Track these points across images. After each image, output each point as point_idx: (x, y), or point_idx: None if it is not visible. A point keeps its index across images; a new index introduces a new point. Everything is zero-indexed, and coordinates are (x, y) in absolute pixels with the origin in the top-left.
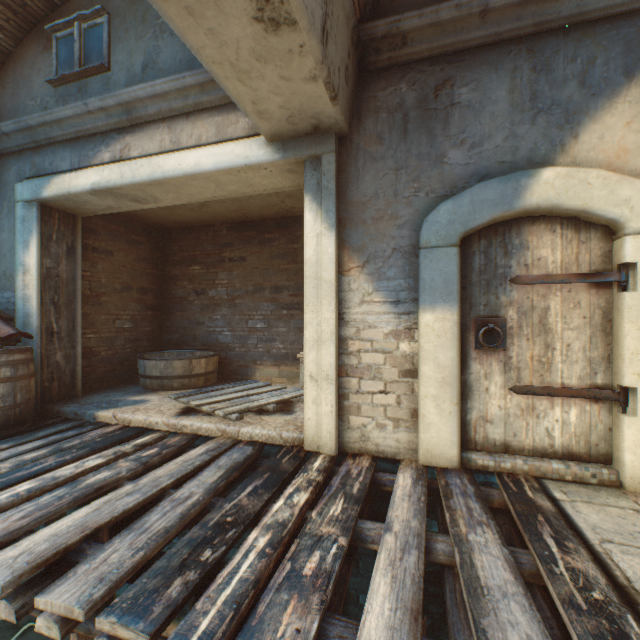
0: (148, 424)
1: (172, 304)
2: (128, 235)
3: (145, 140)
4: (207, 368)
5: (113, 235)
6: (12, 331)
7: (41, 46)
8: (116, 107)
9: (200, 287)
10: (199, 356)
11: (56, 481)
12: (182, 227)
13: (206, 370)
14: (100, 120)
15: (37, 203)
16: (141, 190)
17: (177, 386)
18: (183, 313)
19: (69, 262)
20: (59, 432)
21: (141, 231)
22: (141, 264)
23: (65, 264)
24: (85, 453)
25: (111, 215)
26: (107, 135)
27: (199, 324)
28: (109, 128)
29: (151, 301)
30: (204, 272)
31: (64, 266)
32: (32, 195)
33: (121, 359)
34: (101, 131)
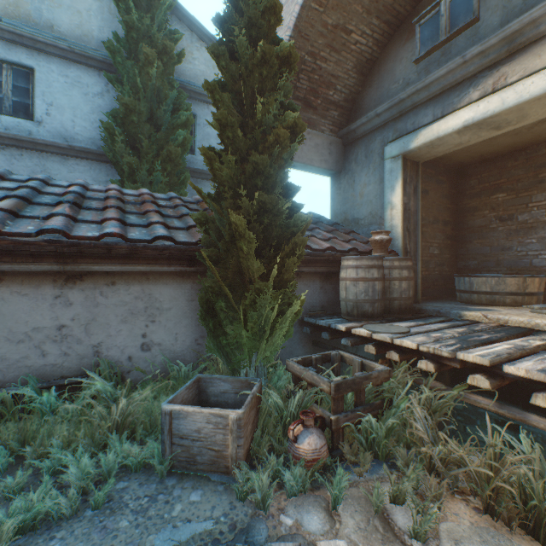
0: (532, 325)
1: (467, 234)
2: (435, 177)
3: (527, 61)
4: (538, 288)
5: (427, 178)
6: (388, 249)
7: (402, 41)
8: (495, 44)
9: (504, 213)
10: (532, 275)
11: (526, 347)
12: (480, 161)
13: (537, 290)
14: (471, 66)
15: (400, 156)
16: (517, 111)
17: (508, 302)
18: (481, 241)
19: (413, 199)
20: (441, 322)
21: (442, 172)
22: (442, 200)
23: (411, 200)
24: (506, 335)
25: (426, 162)
26: (474, 77)
27: (503, 250)
28: (479, 70)
29: (448, 232)
30: (510, 198)
31: (411, 202)
32: (399, 151)
33: (431, 279)
34: (468, 77)
